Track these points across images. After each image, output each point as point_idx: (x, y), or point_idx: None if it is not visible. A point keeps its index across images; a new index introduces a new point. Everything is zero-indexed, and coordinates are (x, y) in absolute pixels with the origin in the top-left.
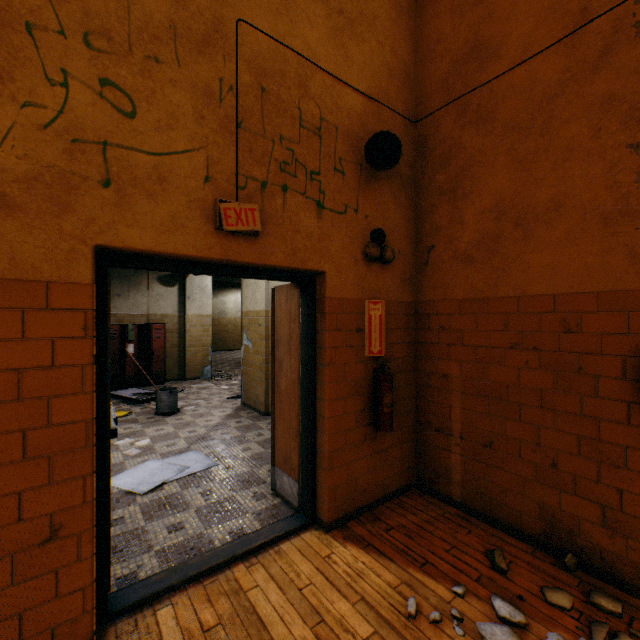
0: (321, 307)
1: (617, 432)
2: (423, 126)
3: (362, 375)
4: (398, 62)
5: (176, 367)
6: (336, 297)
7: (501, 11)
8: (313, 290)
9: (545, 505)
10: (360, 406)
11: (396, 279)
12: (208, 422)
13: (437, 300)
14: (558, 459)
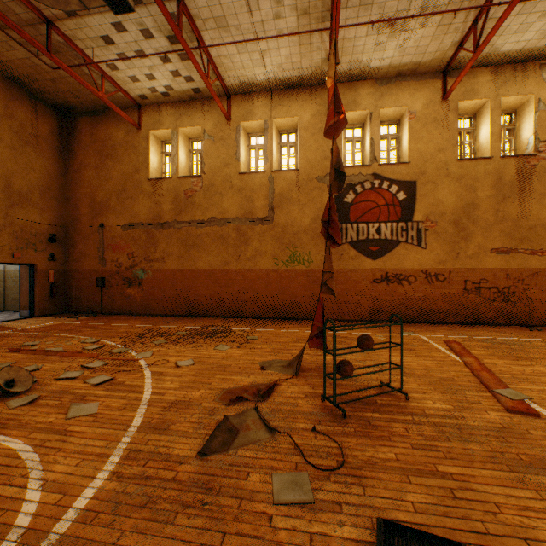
0: (37, 271)
1: (97, 290)
2: (67, 229)
3: (48, 286)
4: (60, 214)
5: None
6: (41, 269)
7: (82, 215)
8: (35, 267)
9: (89, 306)
10: (48, 292)
11: (59, 264)
12: None
13: (70, 269)
14: (90, 297)
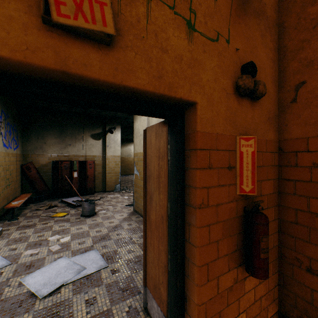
0: (191, 142)
1: None
2: None
3: (233, 214)
4: None
5: (101, 185)
6: (207, 131)
7: None
8: (182, 125)
9: None
10: (231, 247)
11: (263, 117)
12: (110, 224)
13: (309, 136)
14: None
